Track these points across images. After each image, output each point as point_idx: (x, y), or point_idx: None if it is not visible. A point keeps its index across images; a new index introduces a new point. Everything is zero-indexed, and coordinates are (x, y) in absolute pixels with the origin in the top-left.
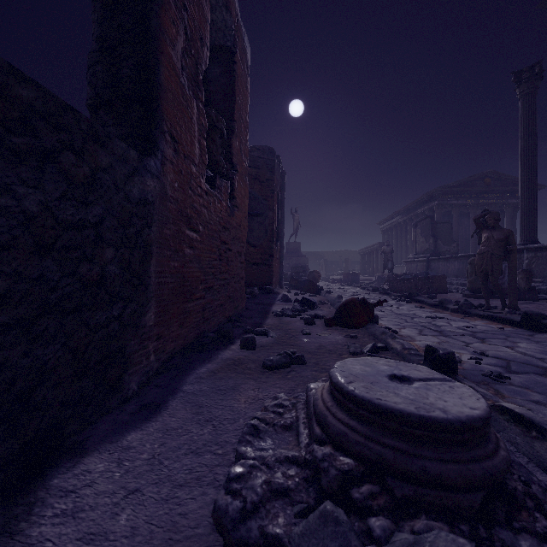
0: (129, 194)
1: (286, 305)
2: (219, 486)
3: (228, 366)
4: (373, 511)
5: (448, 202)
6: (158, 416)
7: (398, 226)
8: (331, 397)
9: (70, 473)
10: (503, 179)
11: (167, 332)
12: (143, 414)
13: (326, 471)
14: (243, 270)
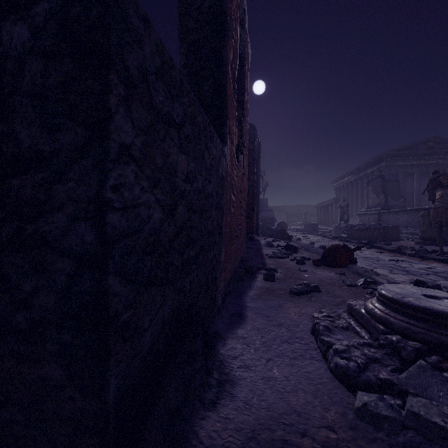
0: (219, 173)
1: (272, 249)
2: (317, 360)
3: (265, 292)
4: (443, 369)
5: (394, 163)
6: (245, 321)
7: (349, 184)
8: (385, 307)
9: (225, 348)
10: (445, 143)
11: (227, 266)
12: (235, 319)
13: (404, 348)
14: (244, 222)
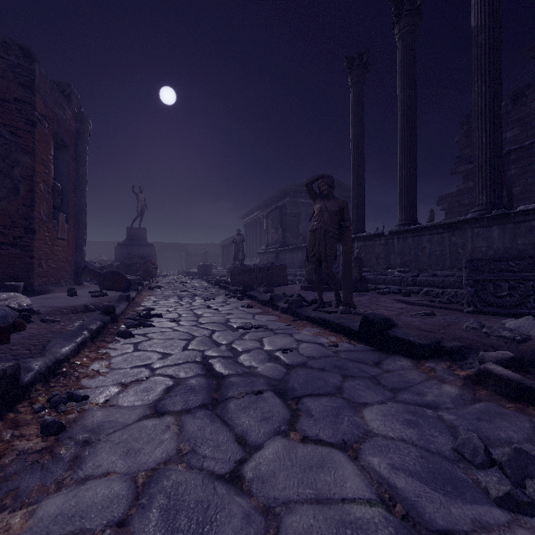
0: None
1: None
2: None
3: None
4: None
5: (298, 200)
6: None
7: (258, 220)
8: None
9: None
10: (338, 185)
11: None
12: None
13: None
14: None
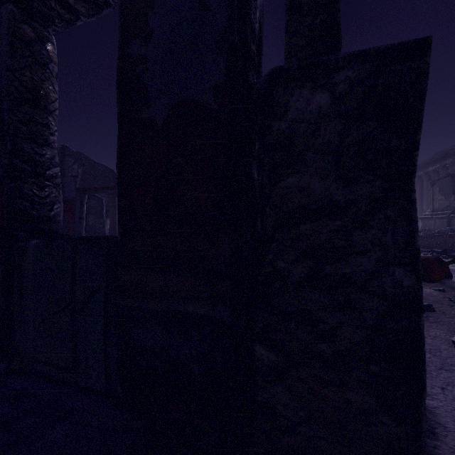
0: None
1: None
2: None
3: None
4: None
5: None
6: None
7: None
8: None
9: None
10: None
11: None
12: None
13: None
14: None
